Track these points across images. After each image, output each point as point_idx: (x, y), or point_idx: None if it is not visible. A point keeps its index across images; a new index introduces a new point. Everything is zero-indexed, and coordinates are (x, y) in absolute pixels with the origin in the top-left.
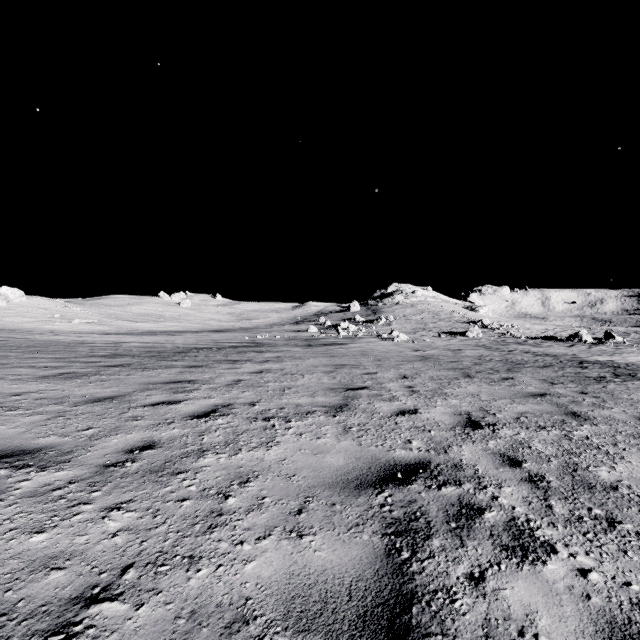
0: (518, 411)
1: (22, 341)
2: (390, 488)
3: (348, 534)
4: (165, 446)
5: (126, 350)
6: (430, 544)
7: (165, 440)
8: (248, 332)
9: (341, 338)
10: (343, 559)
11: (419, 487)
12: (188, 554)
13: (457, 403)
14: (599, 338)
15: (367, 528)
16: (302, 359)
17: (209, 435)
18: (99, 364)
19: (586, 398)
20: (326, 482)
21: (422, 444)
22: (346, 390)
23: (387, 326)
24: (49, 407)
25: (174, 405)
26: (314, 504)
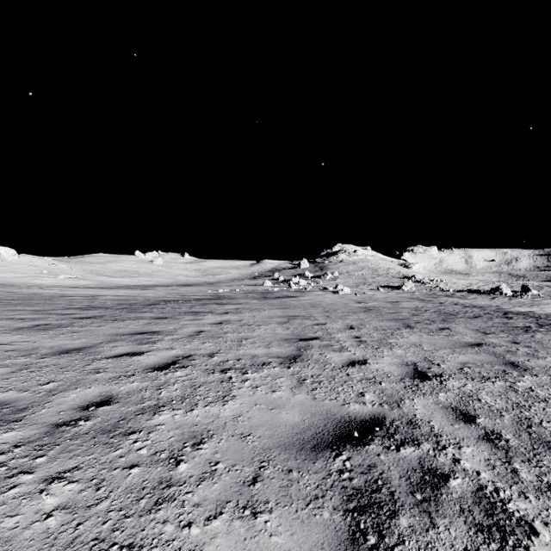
0: (460, 361)
1: (8, 294)
2: (348, 449)
3: (307, 511)
4: (122, 401)
5: (101, 303)
6: (397, 524)
7: (123, 394)
8: (212, 286)
9: (293, 291)
10: (302, 547)
11: (377, 448)
12: (127, 542)
13: (402, 353)
14: (517, 291)
15: (327, 502)
16: (258, 311)
17: (167, 389)
18: (74, 316)
19: (519, 348)
20: (282, 443)
21: (375, 397)
22: (299, 340)
23: (332, 281)
24: (16, 359)
25: (137, 357)
26: (269, 471)
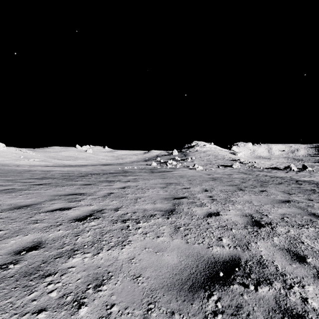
0: (280, 213)
1: None
2: (217, 289)
3: None
4: (47, 246)
5: (51, 175)
6: None
7: (49, 240)
8: (121, 165)
9: (168, 168)
10: None
11: (240, 288)
12: None
13: (241, 207)
14: (299, 168)
15: None
16: (148, 180)
17: (82, 235)
18: (31, 183)
19: (314, 203)
20: (165, 283)
21: (229, 241)
22: (174, 199)
23: (191, 162)
24: None
25: (66, 211)
26: (155, 313)
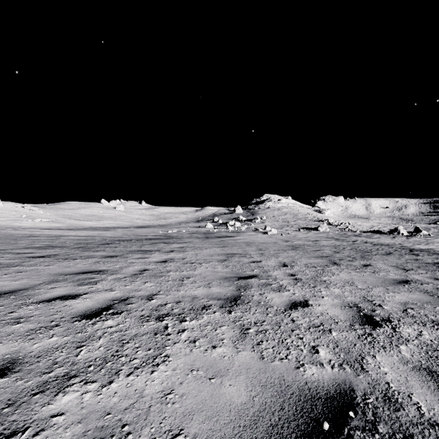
0: (399, 301)
1: None
2: None
3: None
4: (24, 369)
5: (61, 242)
6: None
7: (31, 357)
8: (163, 228)
9: (230, 232)
10: None
11: None
12: None
13: (340, 292)
14: (410, 232)
15: None
16: (200, 249)
17: (89, 346)
18: (28, 255)
19: None
20: None
21: (331, 354)
22: (238, 279)
23: (262, 223)
24: None
25: (71, 300)
26: None
